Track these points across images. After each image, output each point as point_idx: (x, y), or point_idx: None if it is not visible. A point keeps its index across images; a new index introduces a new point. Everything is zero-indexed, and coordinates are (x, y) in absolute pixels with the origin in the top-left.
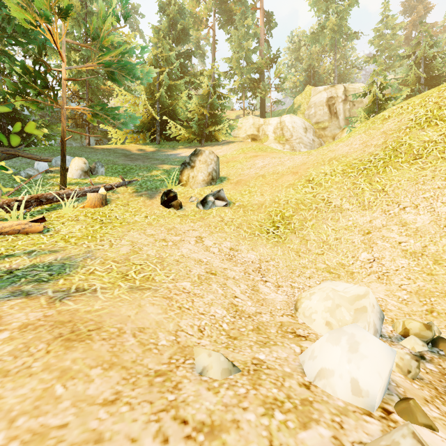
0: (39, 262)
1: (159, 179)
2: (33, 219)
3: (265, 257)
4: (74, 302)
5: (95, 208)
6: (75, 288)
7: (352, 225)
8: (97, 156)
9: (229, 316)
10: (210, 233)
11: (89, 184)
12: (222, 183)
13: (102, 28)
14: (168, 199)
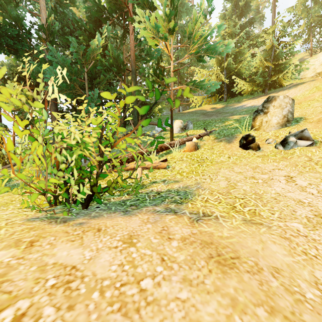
0: (171, 188)
1: (232, 127)
2: (161, 160)
3: None
4: (206, 225)
5: (191, 151)
6: (202, 213)
7: None
8: (185, 117)
9: None
10: (298, 172)
11: (184, 136)
12: (299, 123)
13: (194, 28)
14: (246, 142)
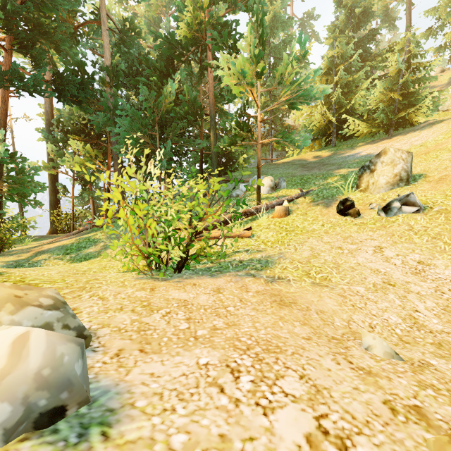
0: (253, 257)
1: (335, 186)
2: (245, 228)
3: None
4: (278, 285)
5: (280, 218)
6: (277, 277)
7: None
8: (279, 171)
9: (404, 324)
10: (392, 243)
11: (275, 197)
12: (415, 183)
13: (285, 72)
14: (344, 208)
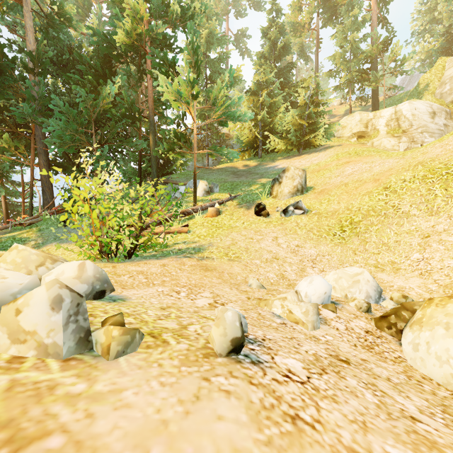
0: (189, 246)
1: (256, 193)
2: (183, 225)
3: (323, 253)
4: (206, 261)
5: (212, 217)
6: (206, 257)
7: (415, 229)
8: (213, 176)
9: (277, 278)
10: (284, 234)
11: (209, 200)
12: (307, 193)
13: (216, 97)
14: (258, 210)
